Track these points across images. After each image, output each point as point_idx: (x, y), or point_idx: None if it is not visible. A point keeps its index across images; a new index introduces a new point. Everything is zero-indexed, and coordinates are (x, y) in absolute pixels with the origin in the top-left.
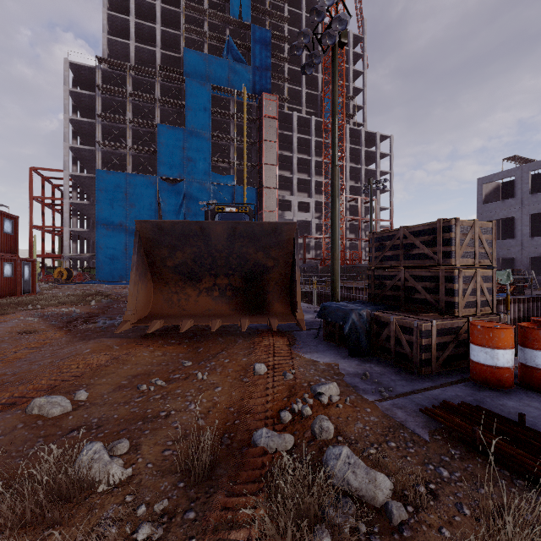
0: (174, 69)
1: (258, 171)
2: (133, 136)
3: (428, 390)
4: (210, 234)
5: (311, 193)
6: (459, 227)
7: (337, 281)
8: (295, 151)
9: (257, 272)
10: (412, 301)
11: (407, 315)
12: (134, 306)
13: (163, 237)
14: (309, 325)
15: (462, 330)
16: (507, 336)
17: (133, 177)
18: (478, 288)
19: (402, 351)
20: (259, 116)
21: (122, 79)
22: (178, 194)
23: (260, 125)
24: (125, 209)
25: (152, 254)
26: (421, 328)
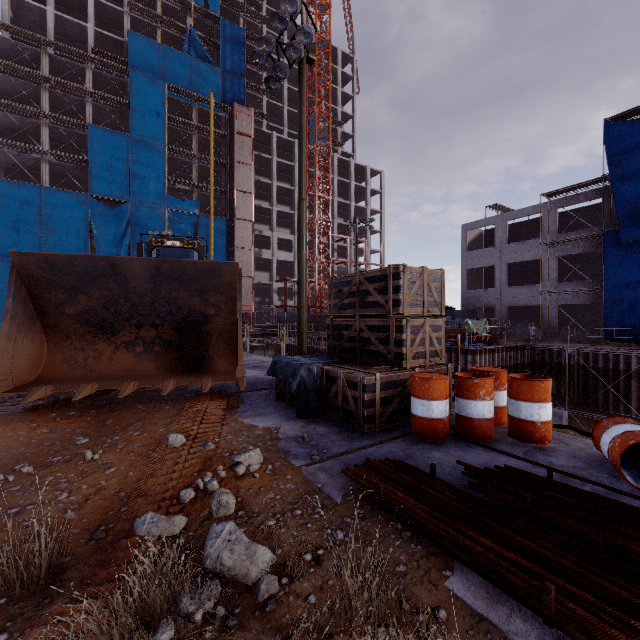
0: (114, 56)
1: (228, 198)
2: (51, 137)
3: (364, 449)
4: (126, 273)
5: (294, 230)
6: (407, 274)
7: (305, 332)
8: (275, 178)
9: (194, 322)
10: (368, 353)
11: (355, 369)
12: (8, 368)
13: (56, 275)
14: (267, 383)
15: (409, 382)
16: (441, 387)
17: (52, 192)
18: (427, 338)
19: (349, 408)
20: (230, 131)
21: (35, 57)
22: (120, 220)
23: (232, 142)
24: (38, 235)
25: (41, 297)
26: (364, 382)
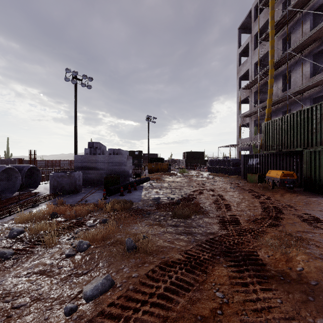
0: None
1: None
2: None
3: None
4: None
5: None
6: None
7: None
8: None
9: None
10: None
11: None
12: None
13: None
14: None
15: None
16: None
17: None
18: None
19: None
20: None
21: None
22: None
23: None
24: None
25: None
26: None
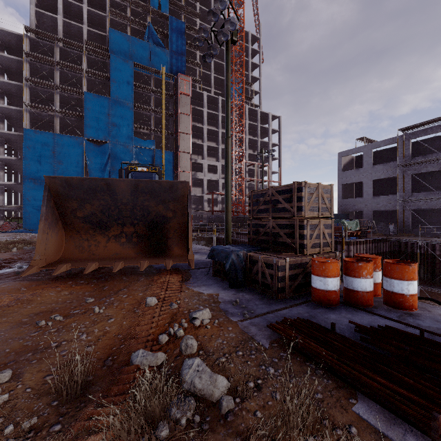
0: (100, 45)
1: (174, 138)
2: (60, 101)
3: (279, 311)
4: (116, 190)
5: (218, 158)
6: (307, 188)
7: (230, 228)
8: (205, 123)
9: (159, 222)
10: (278, 243)
11: (270, 254)
12: (43, 252)
13: (72, 191)
14: (205, 264)
15: (309, 264)
16: (334, 268)
17: (61, 137)
18: (321, 233)
19: (266, 282)
20: (175, 92)
21: (50, 49)
22: (104, 154)
23: (176, 100)
24: (53, 165)
25: (62, 205)
26: (278, 264)
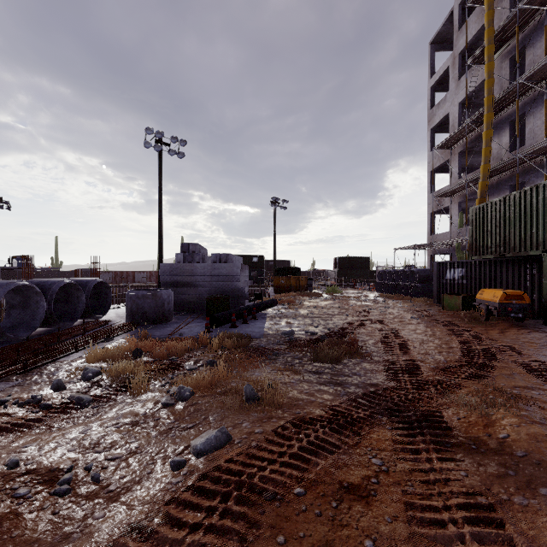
0: None
1: None
2: None
3: None
4: None
5: None
6: None
7: None
8: None
9: None
10: None
11: None
12: None
13: None
14: None
15: None
16: None
17: None
18: None
19: None
20: None
21: None
22: None
23: None
24: None
25: None
26: None
